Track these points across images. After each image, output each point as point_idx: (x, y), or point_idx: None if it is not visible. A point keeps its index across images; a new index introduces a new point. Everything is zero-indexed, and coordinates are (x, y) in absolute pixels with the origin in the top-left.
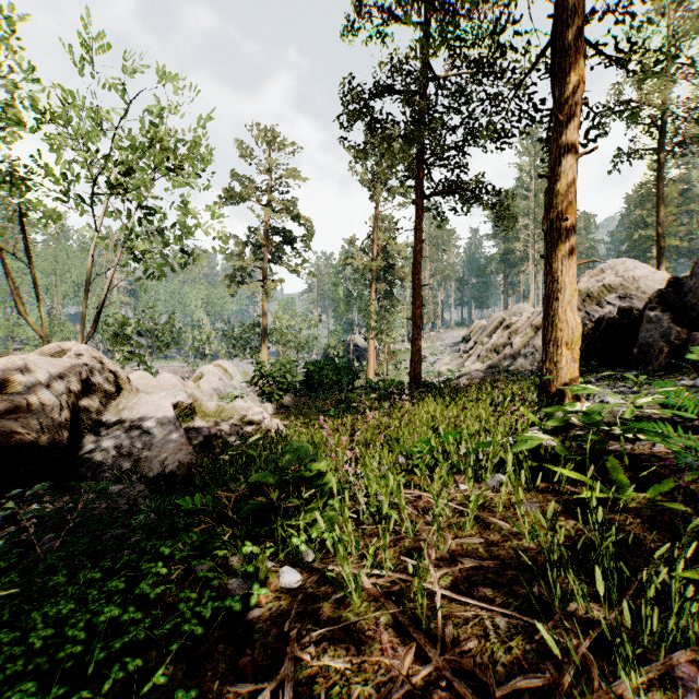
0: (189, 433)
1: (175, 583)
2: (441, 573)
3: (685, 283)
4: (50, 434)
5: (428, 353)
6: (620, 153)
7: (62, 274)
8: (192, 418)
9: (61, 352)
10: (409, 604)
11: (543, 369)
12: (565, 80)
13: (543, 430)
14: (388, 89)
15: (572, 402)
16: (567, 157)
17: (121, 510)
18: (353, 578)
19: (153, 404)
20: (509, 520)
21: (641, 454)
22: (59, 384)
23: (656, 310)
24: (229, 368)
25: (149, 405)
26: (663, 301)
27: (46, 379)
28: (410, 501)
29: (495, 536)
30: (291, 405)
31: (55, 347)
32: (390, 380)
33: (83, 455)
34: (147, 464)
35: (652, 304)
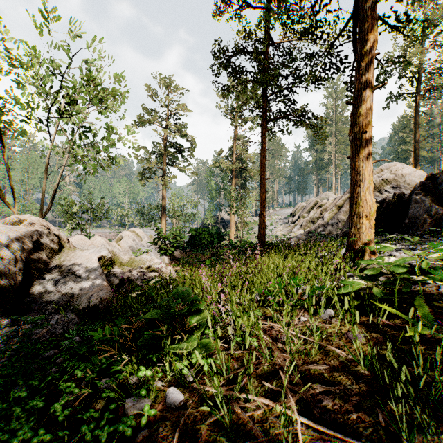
0: (109, 277)
1: (85, 400)
2: (297, 398)
3: (439, 177)
4: (7, 279)
5: (268, 223)
6: (391, 96)
7: (32, 172)
8: (112, 267)
9: (19, 221)
10: (273, 430)
11: (350, 233)
12: (365, 38)
13: (360, 277)
14: (244, 49)
15: (381, 256)
16: (366, 90)
17: (57, 333)
18: (224, 399)
19: (84, 257)
20: (343, 348)
21: (431, 294)
22: (15, 244)
23: (420, 195)
24: (140, 233)
25: (81, 258)
26: (424, 189)
27: (6, 240)
28: (265, 330)
29: (335, 362)
30: (180, 257)
31: (15, 218)
32: (245, 241)
33: (33, 294)
34: (78, 300)
35: (417, 190)
